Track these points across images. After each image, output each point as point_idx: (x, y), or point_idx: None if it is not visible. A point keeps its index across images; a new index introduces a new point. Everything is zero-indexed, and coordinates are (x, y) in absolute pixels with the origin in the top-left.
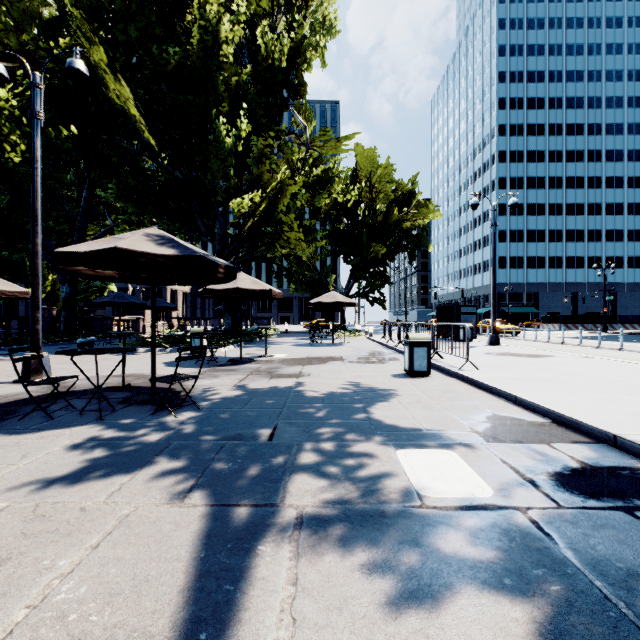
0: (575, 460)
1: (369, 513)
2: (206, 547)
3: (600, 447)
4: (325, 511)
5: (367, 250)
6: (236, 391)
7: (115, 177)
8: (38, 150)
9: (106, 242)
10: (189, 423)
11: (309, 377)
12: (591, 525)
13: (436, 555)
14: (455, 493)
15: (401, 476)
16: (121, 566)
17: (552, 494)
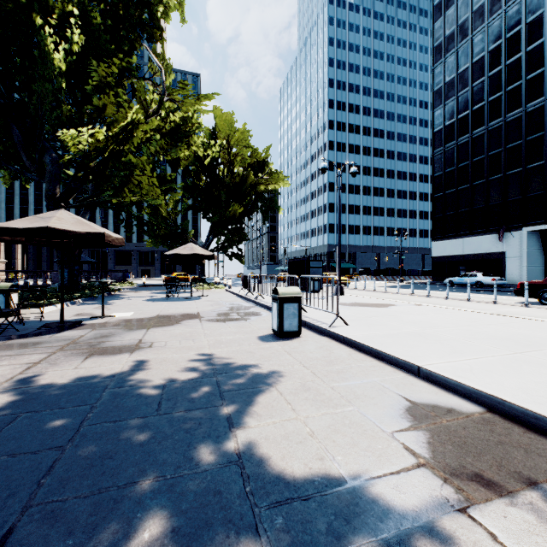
0: None
1: None
2: None
3: None
4: None
5: (226, 208)
6: None
7: None
8: None
9: None
10: None
11: (150, 350)
12: None
13: None
14: None
15: None
16: None
17: None
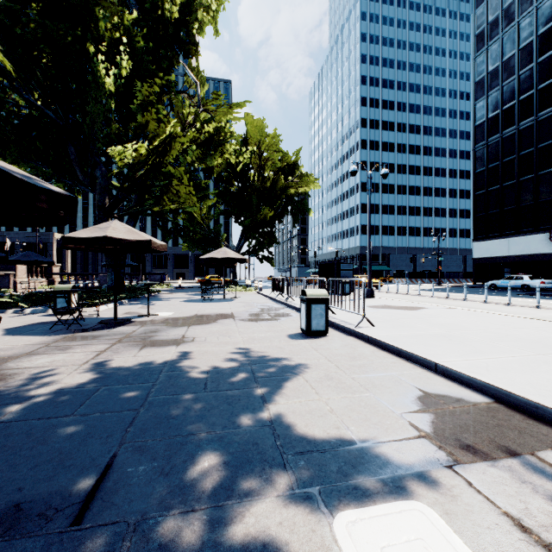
0: None
1: None
2: None
3: None
4: None
5: (257, 212)
6: (80, 375)
7: None
8: None
9: None
10: None
11: (192, 343)
12: None
13: None
14: None
15: None
16: None
17: None
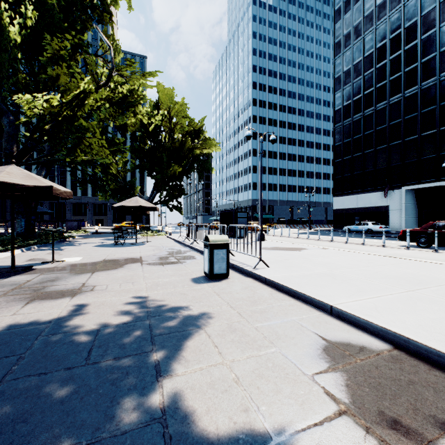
0: None
1: None
2: None
3: None
4: None
5: (167, 167)
6: None
7: None
8: None
9: None
10: None
11: (90, 293)
12: None
13: None
14: None
15: None
16: None
17: None
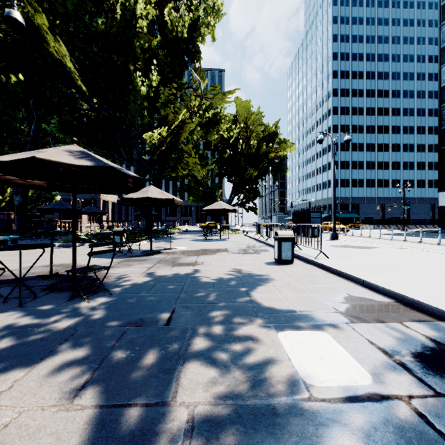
0: (429, 339)
1: (261, 410)
2: None
3: (443, 325)
4: (217, 409)
5: (244, 173)
6: (144, 278)
7: (56, 114)
8: None
9: (29, 154)
10: (99, 308)
11: (202, 265)
12: None
13: None
14: (338, 381)
15: (285, 361)
16: None
17: (425, 378)
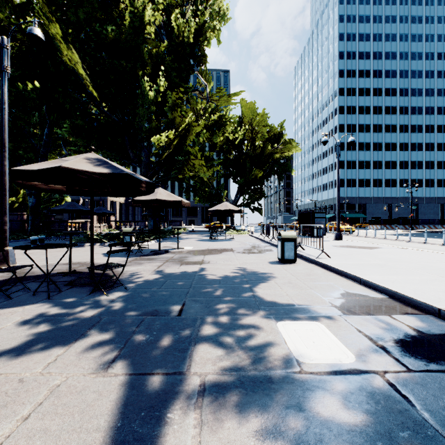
0: (412, 329)
1: (259, 379)
2: (123, 416)
3: (428, 318)
4: (223, 378)
5: (249, 173)
6: (155, 275)
7: (68, 119)
8: (5, 95)
9: (54, 163)
10: (117, 301)
11: (209, 264)
12: (437, 387)
13: (317, 419)
14: (326, 359)
15: (282, 345)
16: (46, 438)
17: (401, 359)
